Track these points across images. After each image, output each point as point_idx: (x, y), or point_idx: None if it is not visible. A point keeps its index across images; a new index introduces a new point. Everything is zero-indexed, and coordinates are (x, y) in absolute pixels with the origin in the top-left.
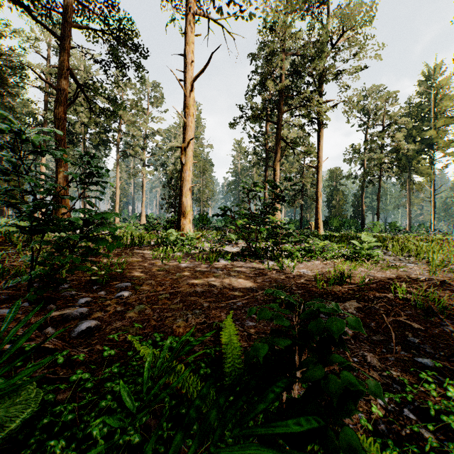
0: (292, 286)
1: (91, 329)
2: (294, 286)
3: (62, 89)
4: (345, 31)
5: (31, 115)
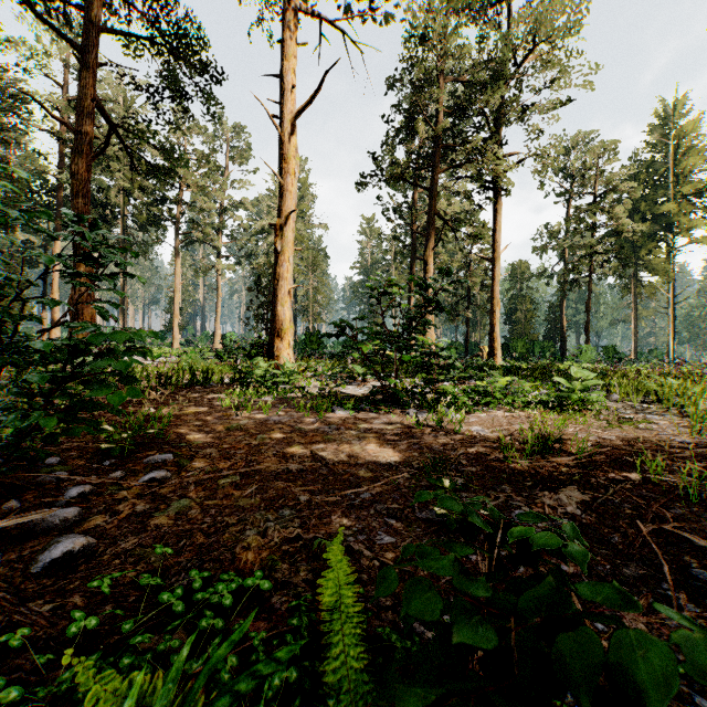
0: (460, 459)
1: (73, 556)
2: (463, 458)
3: (84, 132)
4: (536, 43)
5: (37, 175)
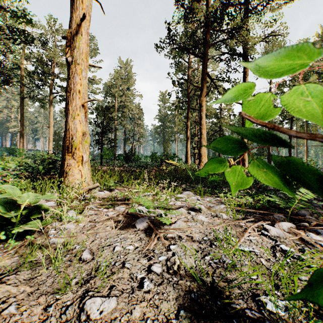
0: None
1: None
2: None
3: None
4: None
5: None
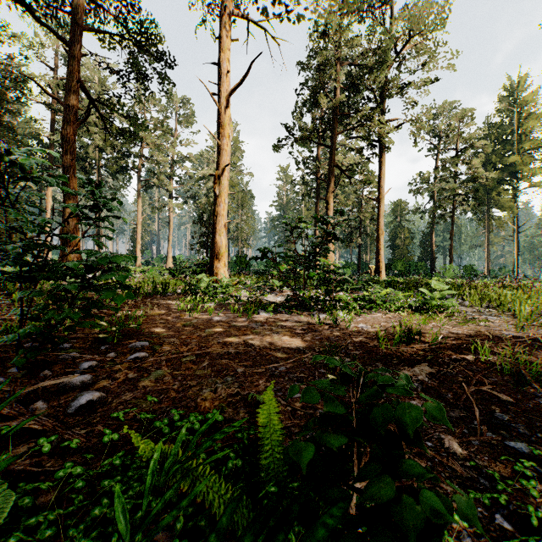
0: (348, 346)
1: (92, 403)
2: (351, 345)
3: (71, 105)
4: (411, 36)
5: (35, 136)
